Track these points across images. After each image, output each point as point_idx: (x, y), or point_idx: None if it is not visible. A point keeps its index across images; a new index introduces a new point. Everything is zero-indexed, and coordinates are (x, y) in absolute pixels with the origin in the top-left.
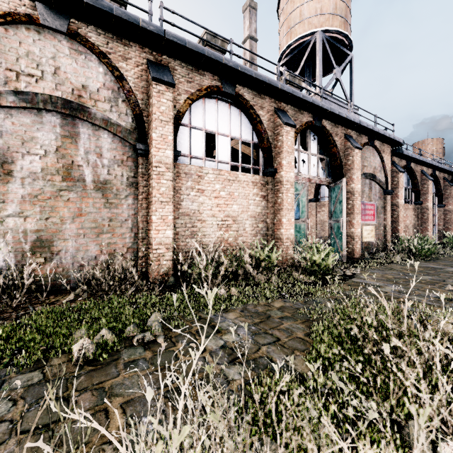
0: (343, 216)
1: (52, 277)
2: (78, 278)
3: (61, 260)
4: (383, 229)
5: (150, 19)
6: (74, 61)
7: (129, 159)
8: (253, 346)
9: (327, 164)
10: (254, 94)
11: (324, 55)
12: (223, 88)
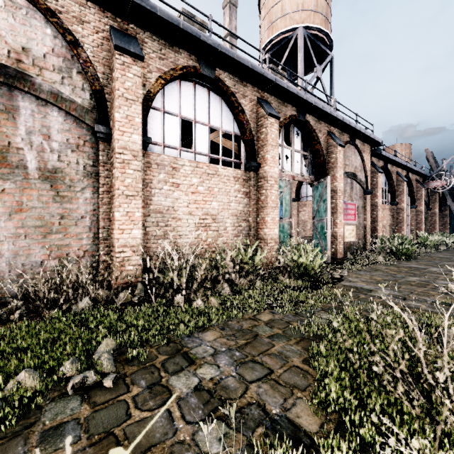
0: (328, 216)
1: None
2: (17, 290)
3: None
4: (364, 229)
5: None
6: (11, 15)
7: (87, 144)
8: (237, 385)
9: (310, 161)
10: (236, 80)
11: (305, 53)
12: (201, 70)
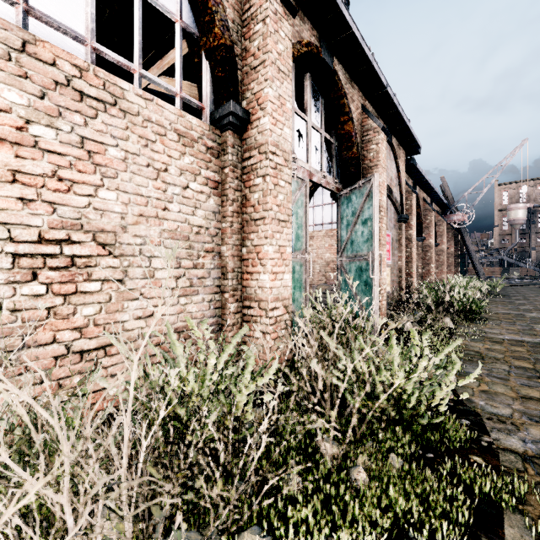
0: (375, 248)
1: None
2: None
3: None
4: (398, 273)
5: None
6: None
7: None
8: None
9: (335, 154)
10: None
11: None
12: None
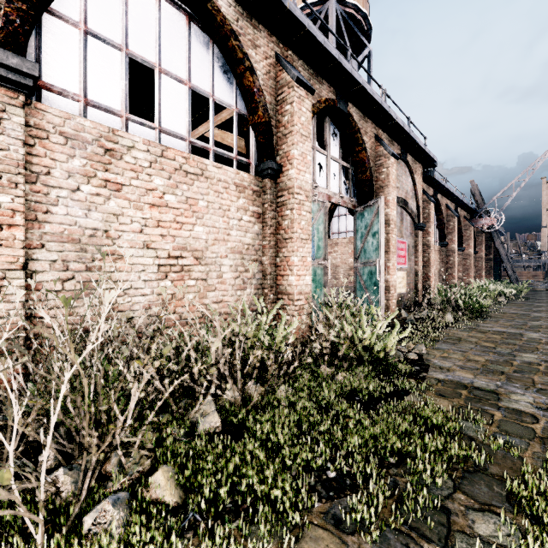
0: (381, 256)
1: None
2: None
3: None
4: (415, 276)
5: None
6: None
7: None
8: None
9: (351, 177)
10: (239, 12)
11: (336, 42)
12: None
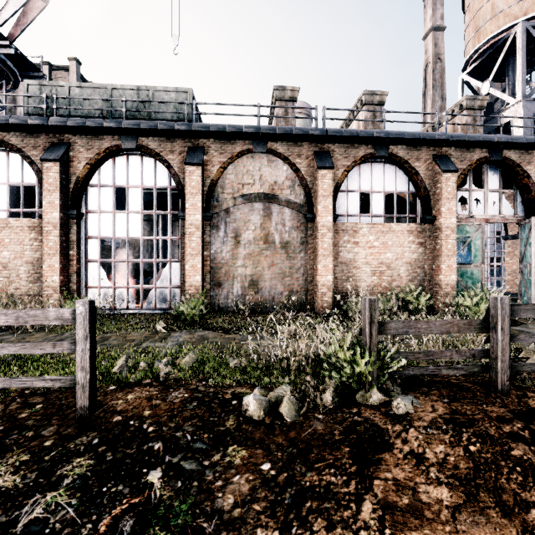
0: (531, 261)
1: (258, 304)
2: (272, 306)
3: (263, 294)
4: None
5: (316, 123)
6: (270, 167)
7: (302, 225)
8: None
9: (516, 198)
10: (409, 149)
11: None
12: (376, 154)
